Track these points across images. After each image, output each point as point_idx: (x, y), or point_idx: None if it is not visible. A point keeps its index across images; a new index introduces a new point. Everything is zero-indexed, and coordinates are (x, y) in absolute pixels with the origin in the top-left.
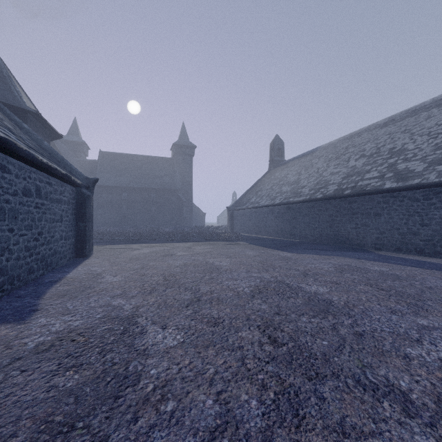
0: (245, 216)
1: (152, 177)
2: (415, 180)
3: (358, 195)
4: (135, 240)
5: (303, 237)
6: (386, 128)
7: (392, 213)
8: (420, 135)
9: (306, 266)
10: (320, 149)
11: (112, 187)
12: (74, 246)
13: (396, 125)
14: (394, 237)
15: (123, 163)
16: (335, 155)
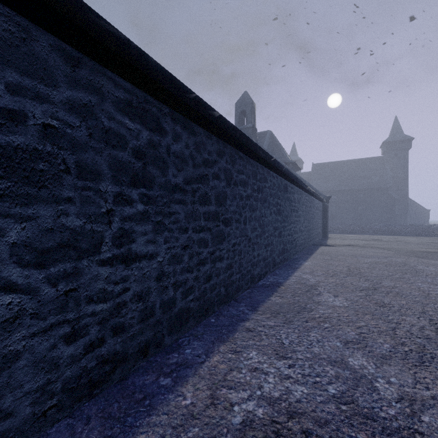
0: None
1: (359, 178)
2: None
3: None
4: (348, 233)
5: None
6: None
7: None
8: None
9: None
10: None
11: (322, 192)
12: (322, 231)
13: None
14: None
15: (331, 170)
16: None
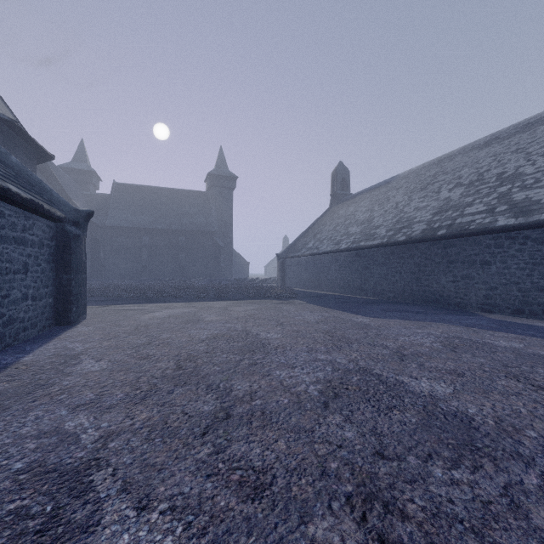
0: (300, 266)
1: (181, 215)
2: (543, 214)
3: (458, 237)
4: (153, 298)
5: (378, 294)
6: (488, 149)
7: (508, 260)
8: (540, 154)
9: (397, 339)
10: (397, 179)
11: (129, 228)
12: (52, 308)
13: (502, 144)
14: (511, 294)
15: (143, 198)
16: (420, 184)
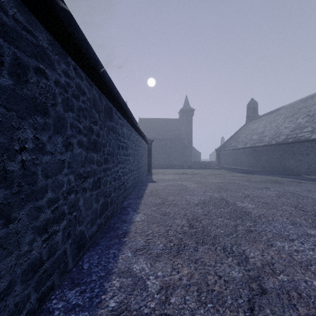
0: (227, 155)
1: (168, 131)
2: None
3: (296, 142)
4: (164, 168)
5: (264, 168)
6: None
7: (315, 153)
8: None
9: (250, 178)
10: (283, 108)
11: None
12: (147, 168)
13: None
14: None
15: (151, 124)
16: (291, 113)
